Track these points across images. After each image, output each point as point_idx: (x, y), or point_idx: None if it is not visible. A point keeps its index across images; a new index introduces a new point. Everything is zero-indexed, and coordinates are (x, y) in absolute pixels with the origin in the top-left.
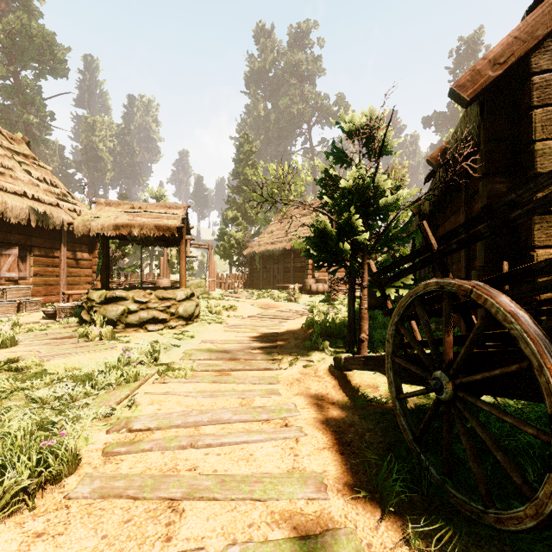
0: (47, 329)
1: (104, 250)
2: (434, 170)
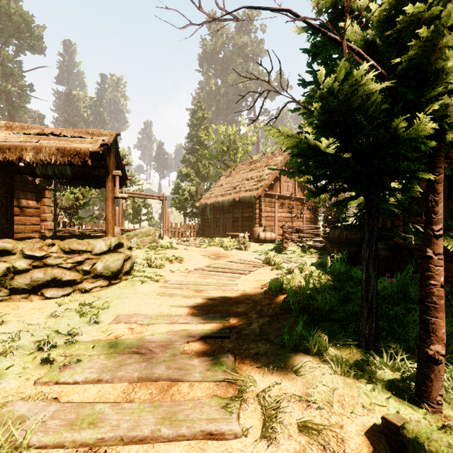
0: None
1: (4, 187)
2: None
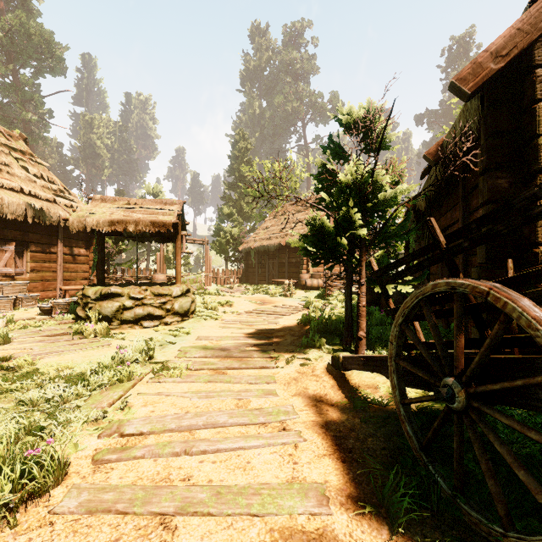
0: (42, 326)
1: (100, 246)
2: (430, 166)
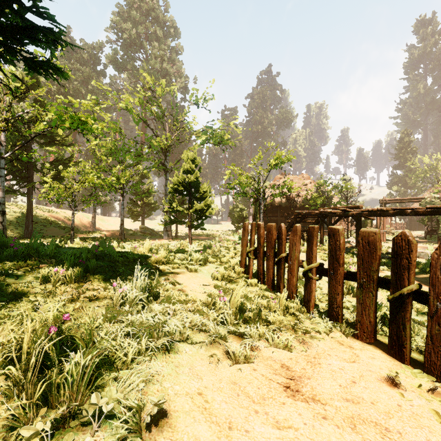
0: None
1: None
2: None
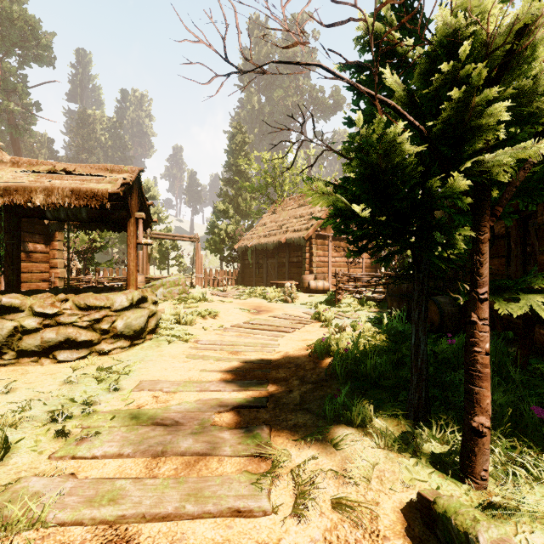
0: None
1: (9, 233)
2: None
